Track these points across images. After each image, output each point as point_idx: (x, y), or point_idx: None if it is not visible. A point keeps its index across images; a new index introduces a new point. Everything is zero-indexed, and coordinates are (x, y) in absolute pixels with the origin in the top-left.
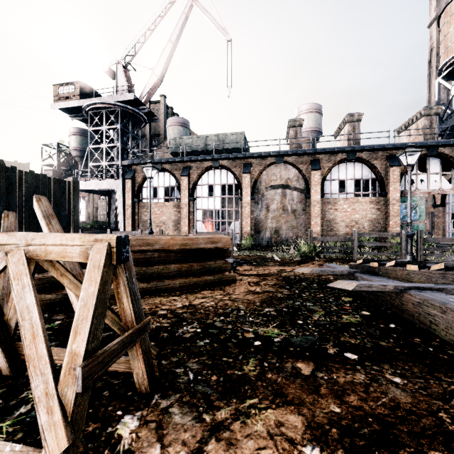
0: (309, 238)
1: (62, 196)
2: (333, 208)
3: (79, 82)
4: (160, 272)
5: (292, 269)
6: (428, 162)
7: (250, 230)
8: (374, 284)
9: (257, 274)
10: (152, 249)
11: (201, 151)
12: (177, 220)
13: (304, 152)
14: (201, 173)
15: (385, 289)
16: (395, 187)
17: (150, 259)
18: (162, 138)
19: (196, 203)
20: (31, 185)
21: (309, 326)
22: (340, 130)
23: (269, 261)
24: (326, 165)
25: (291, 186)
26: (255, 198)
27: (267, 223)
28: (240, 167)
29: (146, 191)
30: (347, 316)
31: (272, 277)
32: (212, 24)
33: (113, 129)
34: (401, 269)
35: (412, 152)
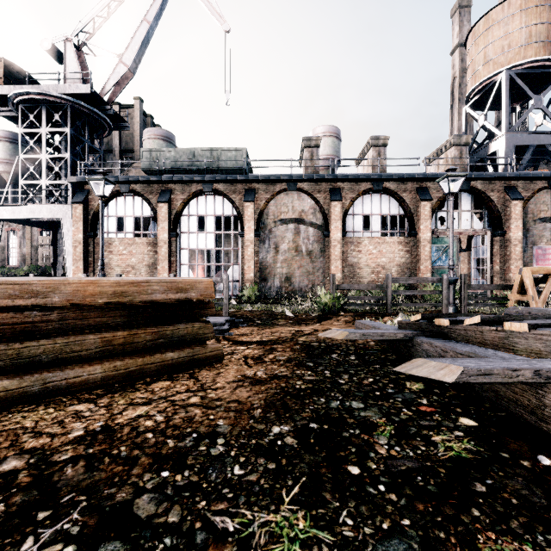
0: (332, 286)
1: None
2: (357, 250)
3: (2, 60)
4: (60, 350)
5: (312, 329)
6: (459, 198)
7: (253, 277)
8: (494, 367)
9: (261, 341)
10: (44, 303)
11: (187, 170)
12: (153, 264)
13: (322, 178)
14: (188, 199)
15: (518, 378)
16: (426, 225)
17: (39, 325)
18: (138, 156)
19: (180, 240)
20: None
21: (380, 488)
22: (363, 156)
23: (278, 318)
24: (349, 196)
25: (306, 220)
26: (260, 235)
27: (275, 267)
28: (240, 193)
29: (106, 221)
30: (441, 434)
31: (284, 346)
32: (204, 6)
33: (58, 133)
34: (493, 330)
35: (455, 176)
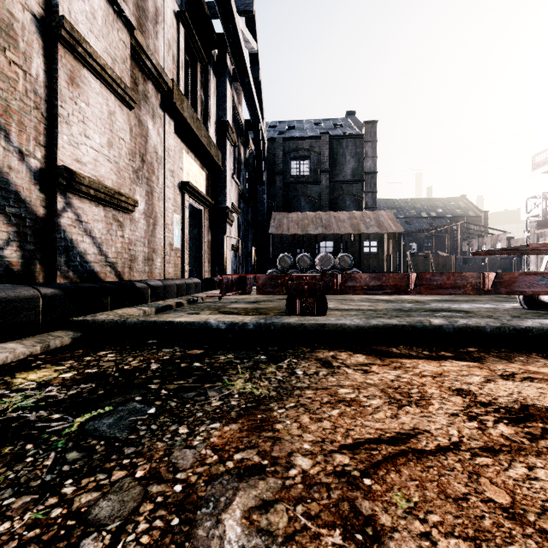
0: None
1: (510, 266)
2: None
3: None
4: None
5: None
6: None
7: None
8: None
9: None
10: None
11: None
12: None
13: None
14: None
15: None
16: None
17: None
18: None
19: None
20: (498, 264)
21: None
22: None
23: None
24: None
25: None
26: None
27: None
28: None
29: None
30: None
31: None
32: None
33: None
34: None
35: None
